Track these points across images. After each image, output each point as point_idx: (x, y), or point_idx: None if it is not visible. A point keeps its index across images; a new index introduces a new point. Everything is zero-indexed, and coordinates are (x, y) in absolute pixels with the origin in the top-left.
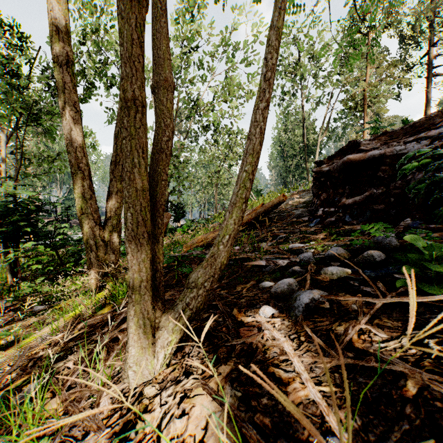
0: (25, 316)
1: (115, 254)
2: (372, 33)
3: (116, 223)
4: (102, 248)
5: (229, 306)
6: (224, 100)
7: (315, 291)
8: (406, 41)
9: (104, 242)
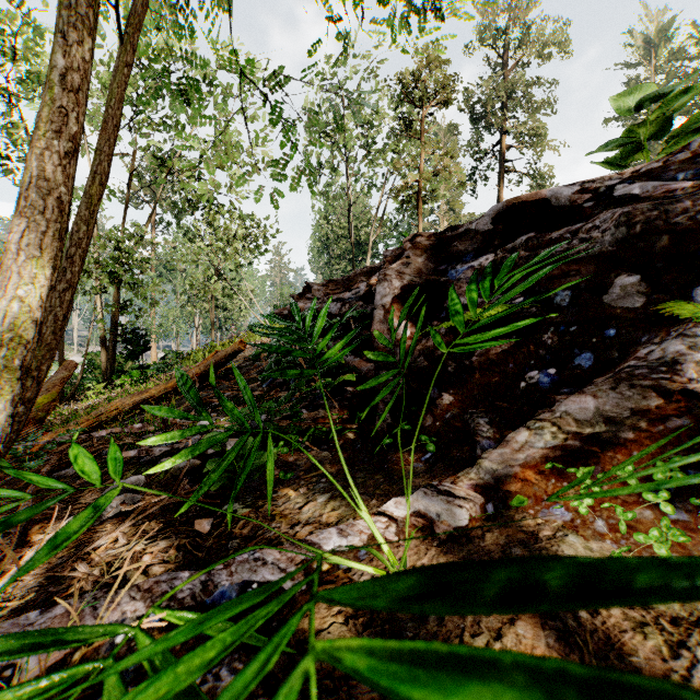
0: None
1: None
2: (427, 107)
3: None
4: None
5: (42, 521)
6: (217, 166)
7: (121, 496)
8: (478, 122)
9: None
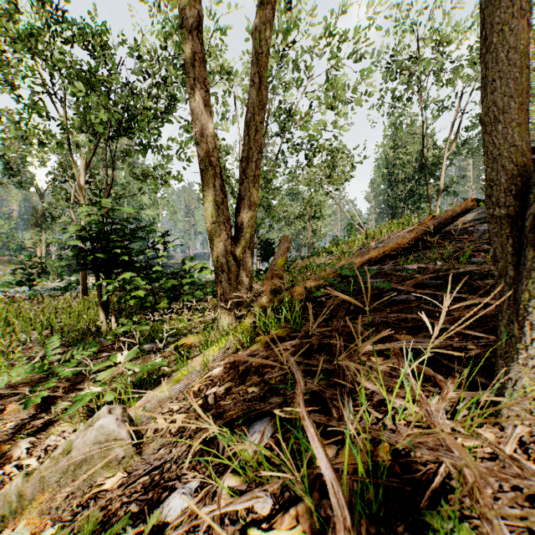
0: (138, 354)
1: (248, 277)
2: None
3: (249, 238)
4: (234, 268)
5: None
6: (327, 107)
7: None
8: None
9: (235, 261)
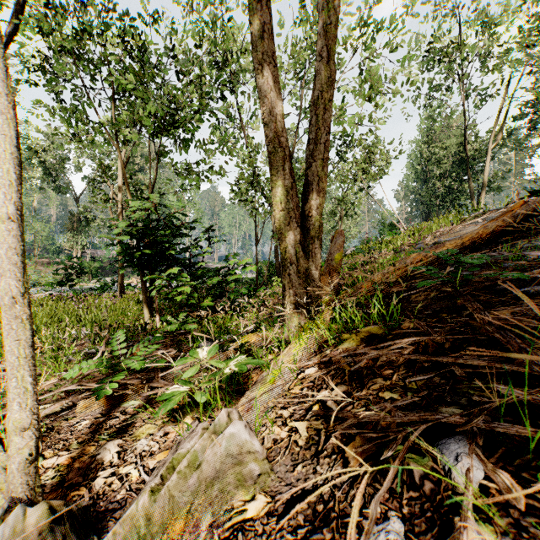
0: None
1: (318, 270)
2: None
3: (319, 227)
4: (303, 260)
5: None
6: (363, 99)
7: None
8: None
9: (304, 253)
